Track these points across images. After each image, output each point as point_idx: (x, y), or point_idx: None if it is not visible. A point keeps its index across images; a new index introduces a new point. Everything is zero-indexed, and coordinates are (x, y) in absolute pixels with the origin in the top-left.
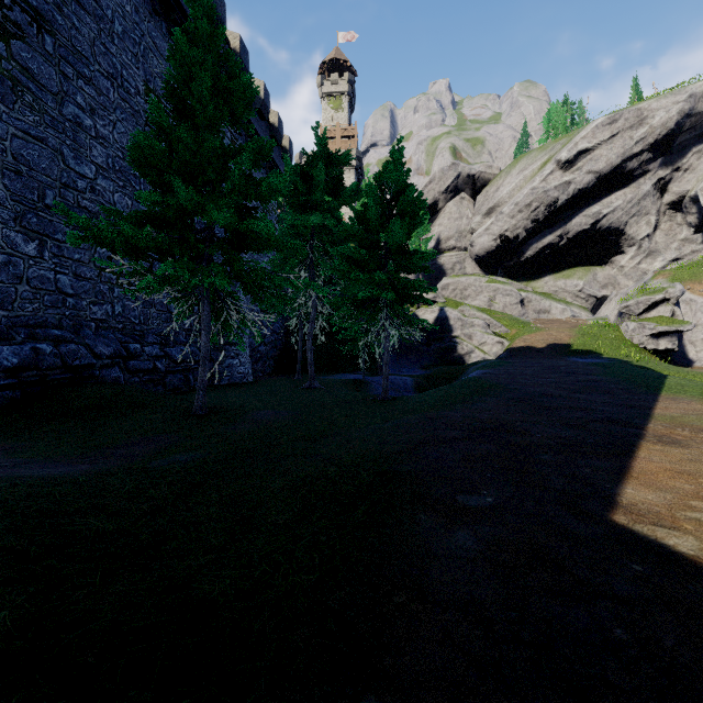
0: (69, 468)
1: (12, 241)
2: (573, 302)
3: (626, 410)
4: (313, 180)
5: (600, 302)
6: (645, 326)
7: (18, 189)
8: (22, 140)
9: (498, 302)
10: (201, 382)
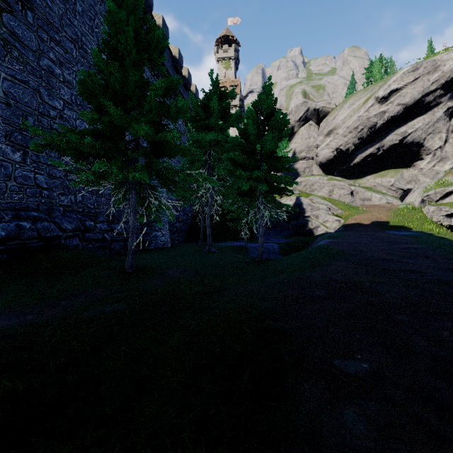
0: (16, 319)
1: (3, 151)
2: (387, 193)
3: (450, 273)
4: (210, 109)
5: (406, 193)
6: (441, 209)
7: (7, 115)
8: (11, 82)
9: (335, 193)
10: (130, 249)
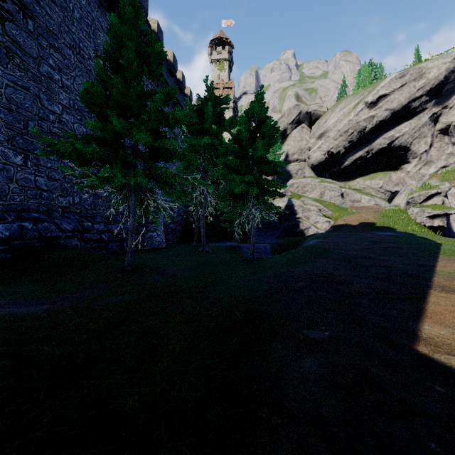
0: (36, 307)
1: (6, 154)
2: (376, 195)
3: (417, 267)
4: (205, 115)
5: (393, 195)
6: (424, 211)
7: (10, 120)
8: (12, 88)
9: (326, 195)
10: (130, 248)
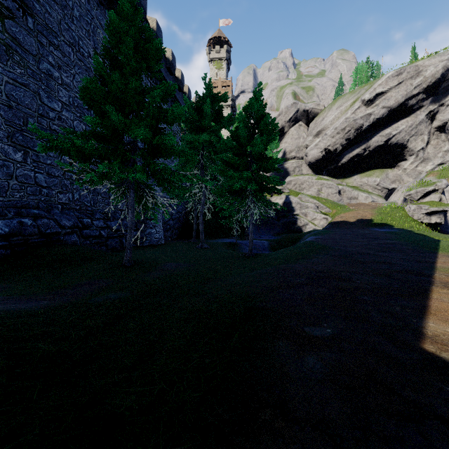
0: (34, 303)
1: (6, 151)
2: (373, 192)
3: (417, 264)
4: (203, 112)
5: (390, 192)
6: (422, 207)
7: (9, 117)
8: (12, 85)
9: (323, 192)
10: (128, 244)
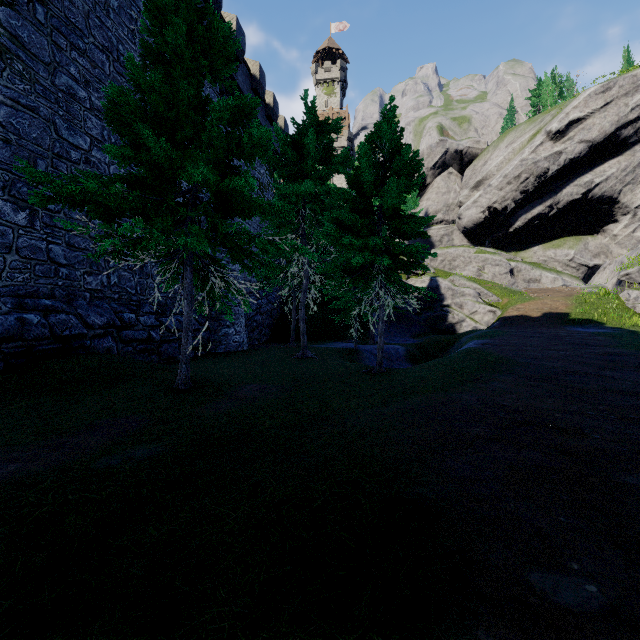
0: None
1: (0, 210)
2: (564, 271)
3: None
4: (305, 148)
5: (591, 271)
6: None
7: (6, 157)
8: (11, 108)
9: (487, 272)
10: (184, 355)
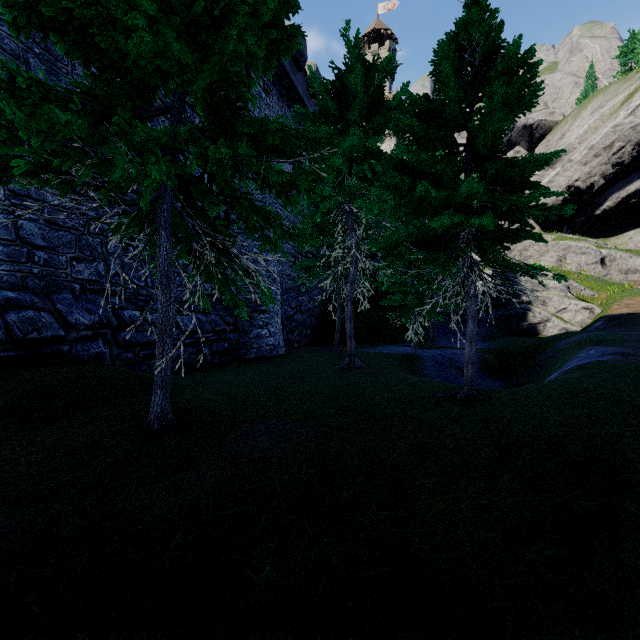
0: None
1: None
2: None
3: None
4: (353, 91)
5: None
6: None
7: None
8: None
9: (569, 262)
10: (158, 374)
